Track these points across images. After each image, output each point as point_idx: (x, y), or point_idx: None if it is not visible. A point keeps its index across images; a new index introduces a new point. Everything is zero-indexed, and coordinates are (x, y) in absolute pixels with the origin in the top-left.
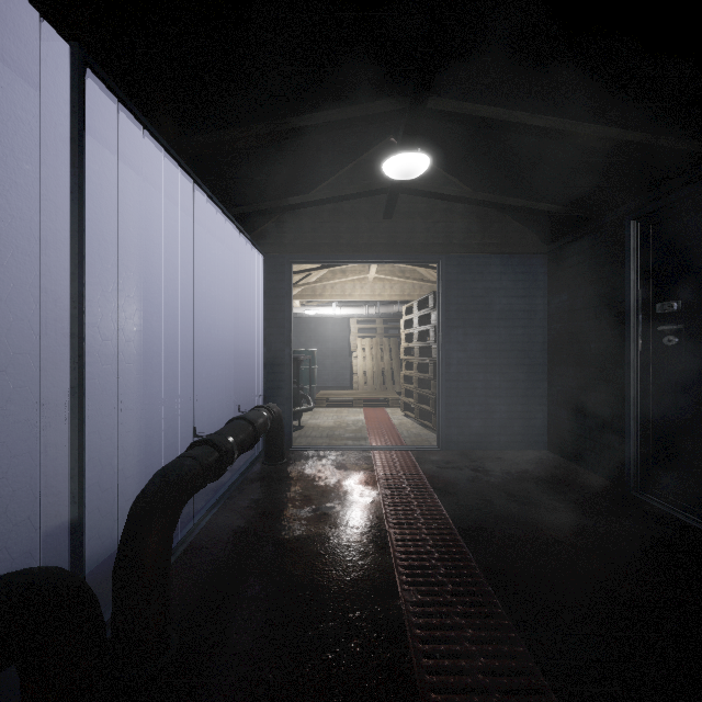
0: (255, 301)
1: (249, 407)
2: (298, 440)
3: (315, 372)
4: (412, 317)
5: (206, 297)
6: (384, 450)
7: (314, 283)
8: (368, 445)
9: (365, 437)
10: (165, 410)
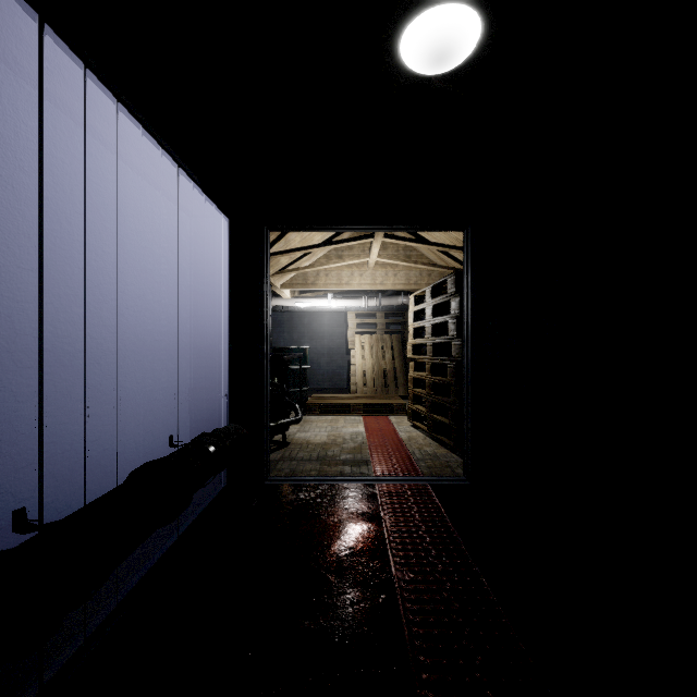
0: (216, 280)
1: (210, 425)
2: (280, 465)
3: (307, 373)
4: (424, 307)
5: (134, 269)
6: (393, 483)
7: (304, 268)
8: (371, 476)
9: (367, 459)
10: (27, 451)
